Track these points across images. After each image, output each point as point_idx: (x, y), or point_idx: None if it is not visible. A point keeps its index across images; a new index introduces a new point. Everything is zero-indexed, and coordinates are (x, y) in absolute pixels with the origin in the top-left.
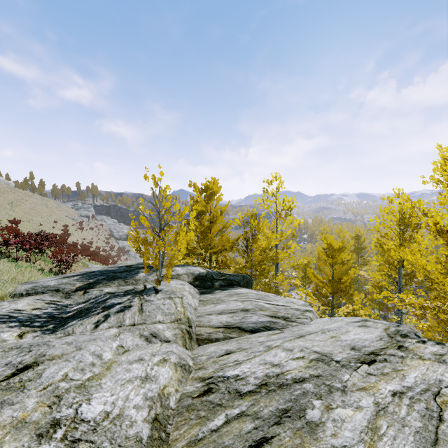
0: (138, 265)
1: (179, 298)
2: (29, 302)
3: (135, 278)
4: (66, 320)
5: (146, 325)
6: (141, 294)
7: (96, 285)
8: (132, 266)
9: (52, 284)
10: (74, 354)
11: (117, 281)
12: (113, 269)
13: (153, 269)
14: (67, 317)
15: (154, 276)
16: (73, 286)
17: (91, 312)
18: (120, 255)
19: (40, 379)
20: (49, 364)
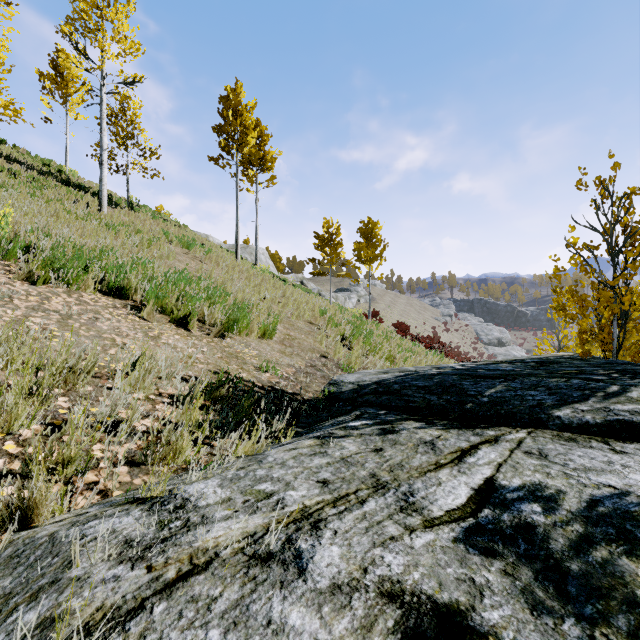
0: None
1: None
2: None
3: None
4: None
5: None
6: None
7: None
8: None
9: None
10: None
11: None
12: None
13: None
14: None
15: None
16: None
17: None
18: None
19: None
20: None
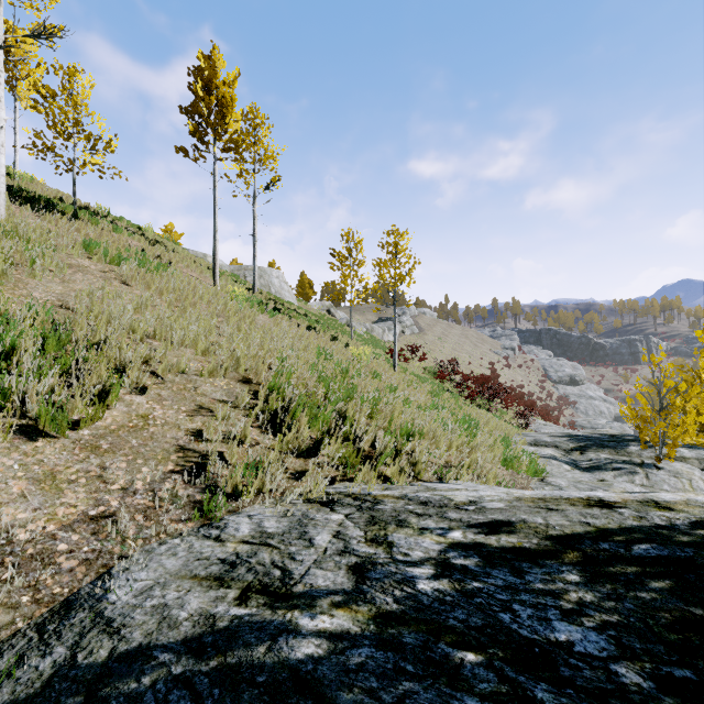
0: (624, 436)
1: (686, 480)
2: (551, 451)
3: (626, 451)
4: (586, 469)
5: (654, 489)
6: (640, 466)
7: (587, 449)
8: (616, 436)
9: (548, 440)
10: (619, 483)
11: (607, 450)
12: (596, 437)
13: (646, 445)
14: (585, 467)
15: (649, 452)
16: (567, 446)
17: (603, 468)
18: (561, 407)
19: (614, 485)
20: (612, 482)
